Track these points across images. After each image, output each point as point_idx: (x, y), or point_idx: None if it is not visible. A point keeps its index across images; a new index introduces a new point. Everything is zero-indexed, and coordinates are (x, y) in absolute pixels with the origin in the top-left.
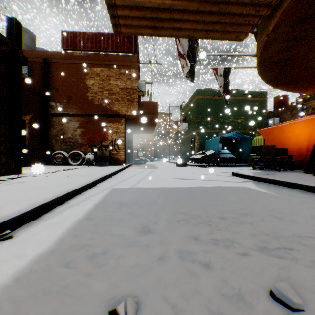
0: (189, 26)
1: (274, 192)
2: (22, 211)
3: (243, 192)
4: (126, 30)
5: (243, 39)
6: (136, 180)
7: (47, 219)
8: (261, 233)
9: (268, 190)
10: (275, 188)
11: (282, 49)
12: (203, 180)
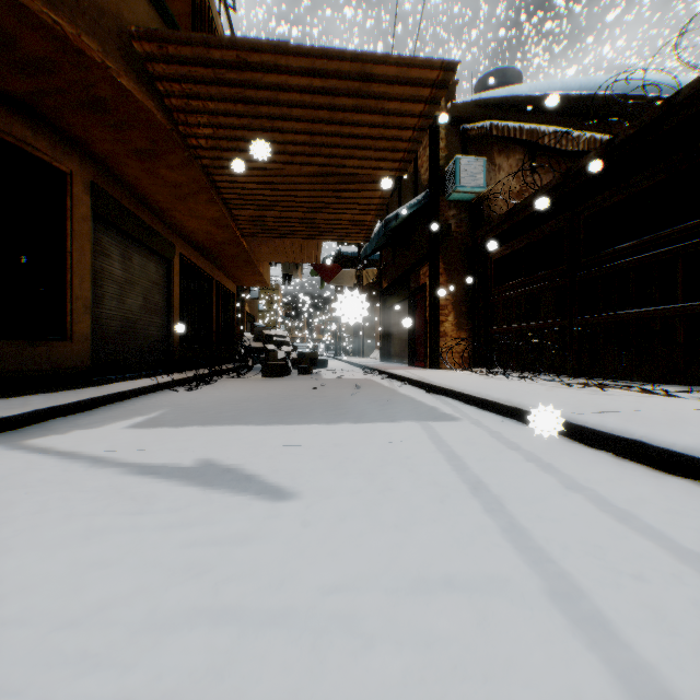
0: (293, 82)
1: (143, 414)
2: (435, 384)
3: (199, 414)
4: (427, 77)
5: (141, 44)
6: (462, 448)
7: (432, 395)
8: (290, 394)
9: (137, 416)
10: (92, 420)
11: (4, 38)
12: (143, 464)
